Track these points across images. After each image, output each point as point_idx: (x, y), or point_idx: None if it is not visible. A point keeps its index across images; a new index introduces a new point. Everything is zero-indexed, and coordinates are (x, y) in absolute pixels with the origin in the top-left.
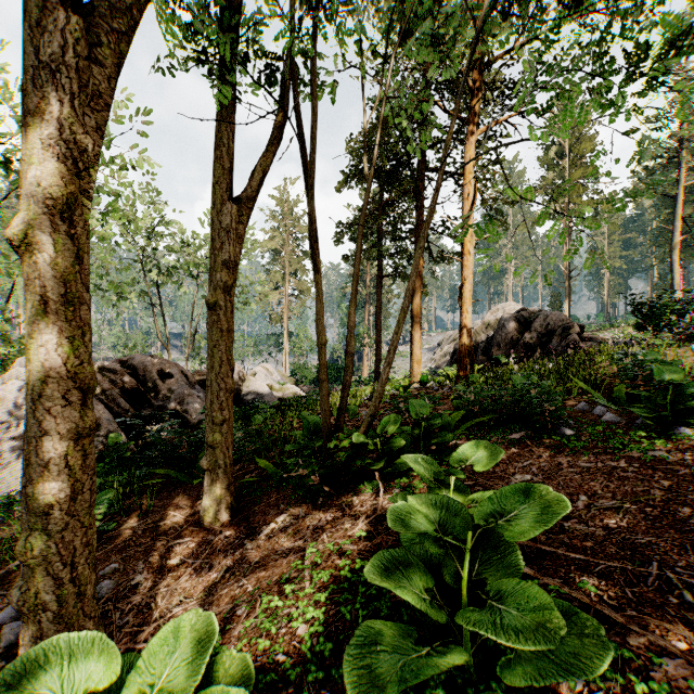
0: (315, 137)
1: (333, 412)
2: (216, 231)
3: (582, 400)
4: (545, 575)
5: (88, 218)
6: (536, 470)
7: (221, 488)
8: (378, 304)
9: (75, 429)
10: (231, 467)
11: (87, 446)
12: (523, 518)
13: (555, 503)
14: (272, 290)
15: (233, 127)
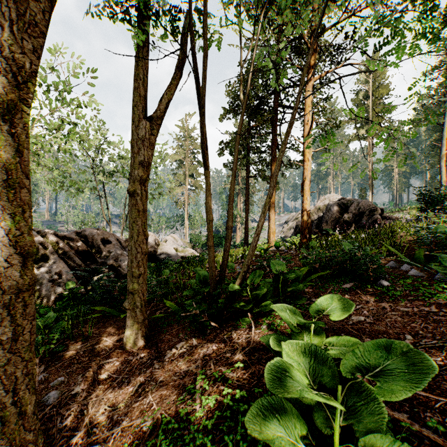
0: (204, 70)
1: (217, 266)
2: (134, 140)
3: (390, 260)
4: (393, 408)
5: (27, 121)
6: (366, 312)
7: (138, 322)
8: (247, 195)
9: (16, 286)
10: (145, 307)
11: (27, 298)
12: (393, 377)
13: (422, 363)
14: (177, 186)
15: (147, 67)
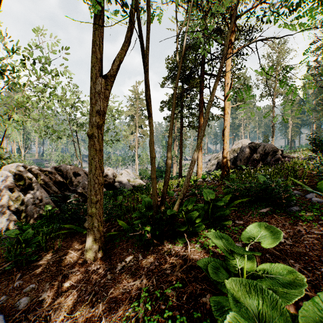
0: (148, 33)
1: (159, 193)
2: (92, 93)
3: (295, 189)
4: None
5: None
6: (284, 234)
7: (96, 239)
8: (181, 140)
9: None
10: (102, 227)
11: None
12: None
13: None
14: (130, 134)
15: (102, 35)
